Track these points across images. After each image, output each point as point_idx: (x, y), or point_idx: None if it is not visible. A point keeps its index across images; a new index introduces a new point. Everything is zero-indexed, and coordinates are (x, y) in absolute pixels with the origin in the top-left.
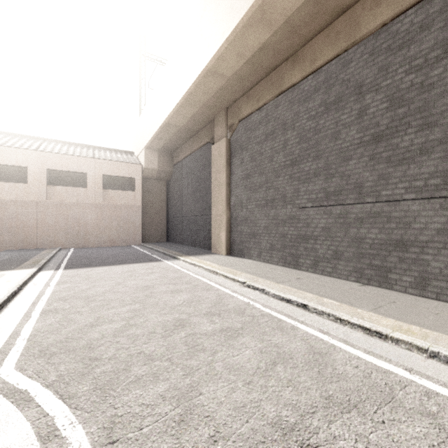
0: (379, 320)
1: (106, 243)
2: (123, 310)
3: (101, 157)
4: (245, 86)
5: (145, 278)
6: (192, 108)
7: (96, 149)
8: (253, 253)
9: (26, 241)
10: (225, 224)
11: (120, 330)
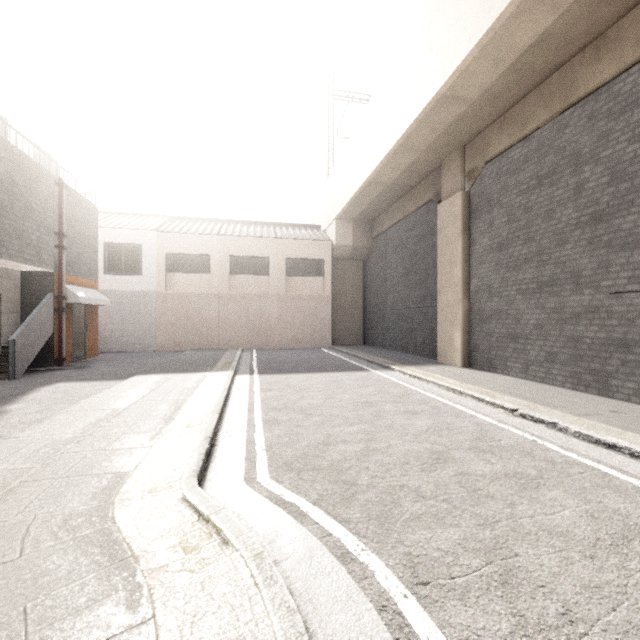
0: None
1: (289, 345)
2: (352, 430)
3: (283, 236)
4: (498, 107)
5: (360, 393)
6: (409, 155)
7: (277, 226)
8: (513, 366)
9: (209, 339)
10: (461, 320)
11: (362, 454)
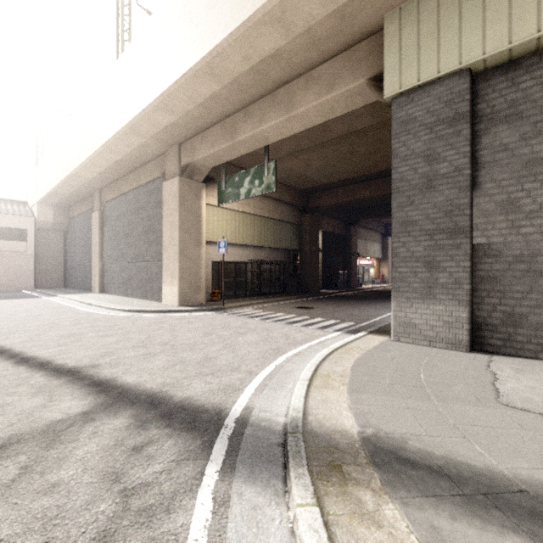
0: (110, 305)
1: None
2: (0, 309)
3: None
4: (106, 182)
5: (20, 303)
6: (72, 187)
7: None
8: (113, 290)
9: None
10: (99, 271)
11: None
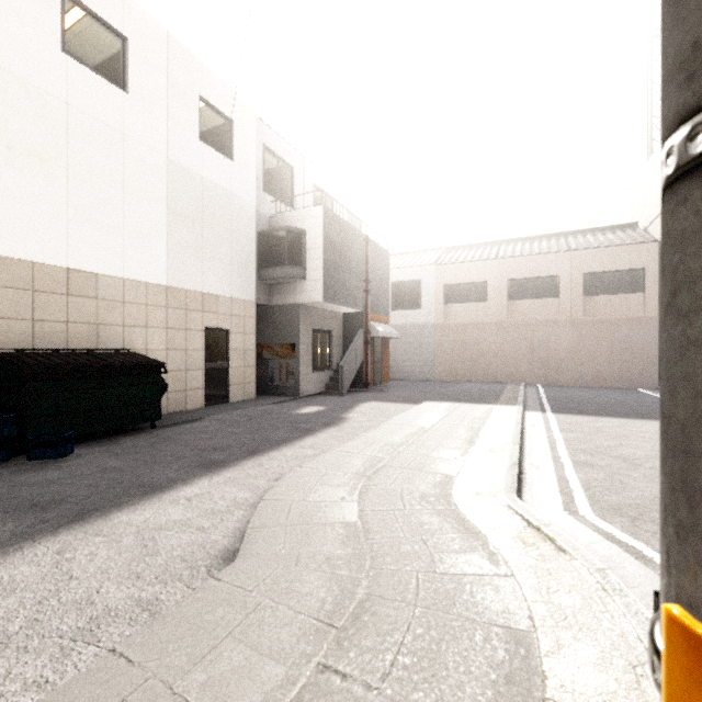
0: None
1: (588, 382)
2: None
3: (579, 247)
4: None
5: None
6: None
7: (569, 236)
8: None
9: (486, 371)
10: None
11: None
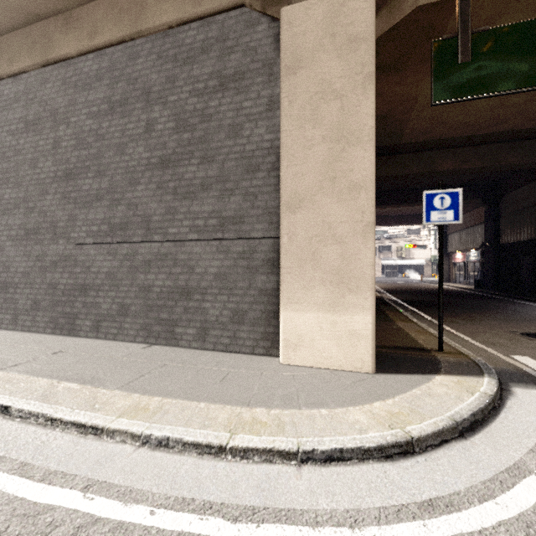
0: (117, 402)
1: None
2: None
3: None
4: None
5: None
6: None
7: None
8: (4, 318)
9: None
10: None
11: None
